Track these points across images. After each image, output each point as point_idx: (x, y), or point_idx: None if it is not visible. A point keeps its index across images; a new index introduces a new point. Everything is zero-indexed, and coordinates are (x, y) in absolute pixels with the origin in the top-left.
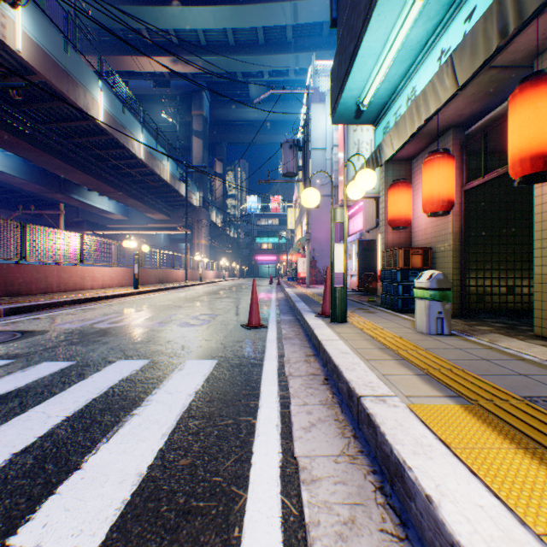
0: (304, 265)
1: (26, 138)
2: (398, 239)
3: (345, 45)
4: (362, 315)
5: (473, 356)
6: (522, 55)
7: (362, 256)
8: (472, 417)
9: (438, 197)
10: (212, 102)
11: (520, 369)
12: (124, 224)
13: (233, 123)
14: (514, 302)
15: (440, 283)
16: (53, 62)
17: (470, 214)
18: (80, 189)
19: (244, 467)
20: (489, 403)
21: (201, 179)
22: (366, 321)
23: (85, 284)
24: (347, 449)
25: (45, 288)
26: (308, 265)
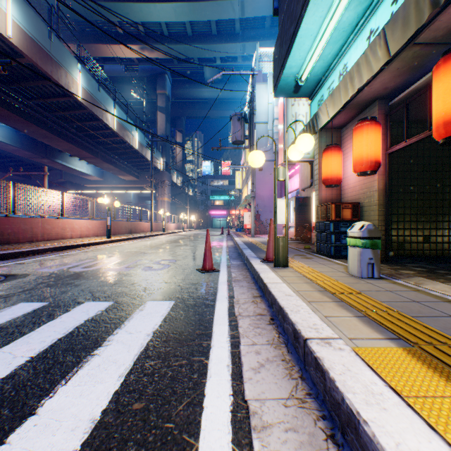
0: (250, 218)
1: (16, 112)
2: (330, 196)
3: (286, 29)
4: (301, 261)
5: (404, 298)
6: (443, 33)
7: (299, 211)
8: (416, 361)
9: (366, 159)
10: (173, 83)
11: (450, 311)
12: (100, 184)
13: (191, 101)
14: (430, 249)
15: (371, 232)
16: (39, 47)
17: (392, 174)
18: (63, 155)
19: (195, 412)
20: (429, 346)
21: (164, 146)
22: (304, 266)
23: (65, 234)
24: (295, 392)
25: (31, 237)
26: (253, 218)
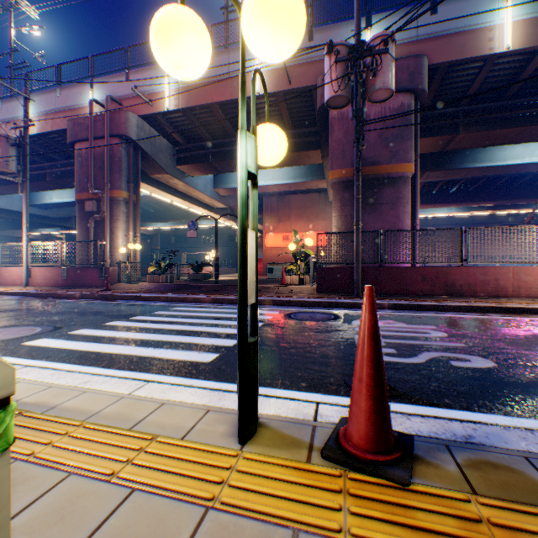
0: None
1: None
2: None
3: None
4: None
5: None
6: None
7: None
8: None
9: None
10: None
11: None
12: None
13: None
14: None
15: None
16: None
17: None
18: None
19: (70, 362)
20: None
21: None
22: (231, 492)
23: None
24: None
25: (492, 291)
26: None
